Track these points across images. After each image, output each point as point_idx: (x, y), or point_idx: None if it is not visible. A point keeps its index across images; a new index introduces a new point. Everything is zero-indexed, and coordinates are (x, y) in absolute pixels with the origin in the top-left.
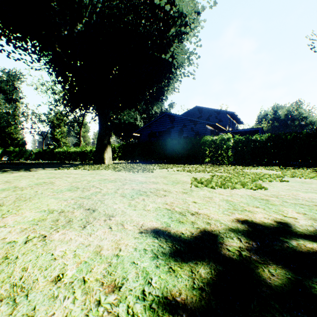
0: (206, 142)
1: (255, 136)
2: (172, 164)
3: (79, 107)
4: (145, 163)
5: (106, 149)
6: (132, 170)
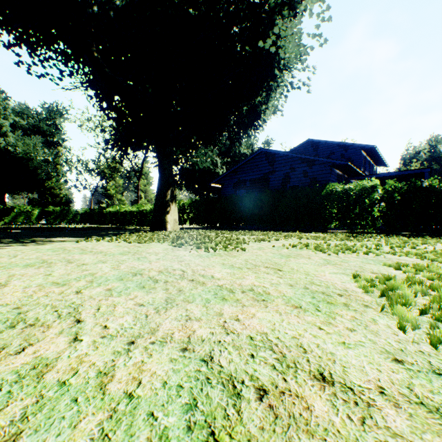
0: (331, 194)
1: (428, 181)
2: (272, 230)
3: (132, 145)
4: (229, 229)
5: (169, 208)
6: (204, 245)
